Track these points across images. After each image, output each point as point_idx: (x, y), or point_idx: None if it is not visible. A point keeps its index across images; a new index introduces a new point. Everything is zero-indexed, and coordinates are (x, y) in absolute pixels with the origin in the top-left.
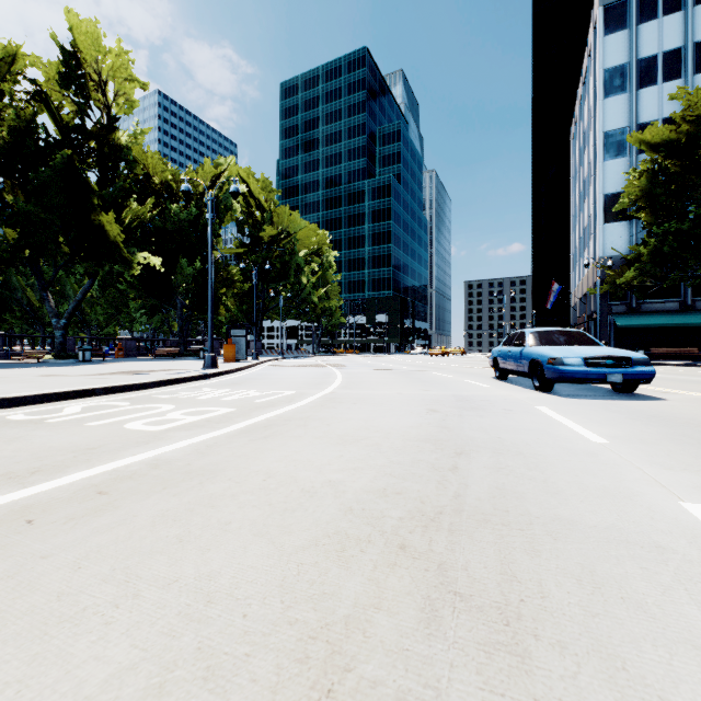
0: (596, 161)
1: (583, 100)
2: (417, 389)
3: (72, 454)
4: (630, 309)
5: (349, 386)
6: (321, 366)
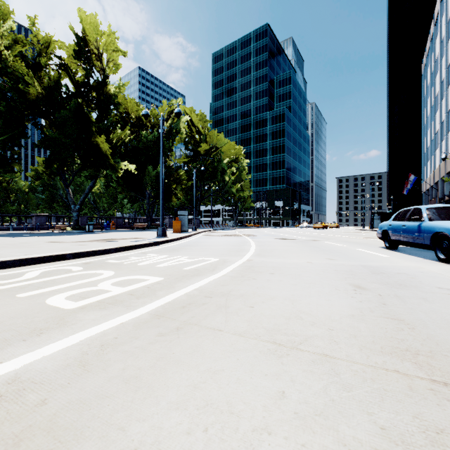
0: (448, 80)
1: (434, 36)
2: (323, 258)
3: None
4: None
5: (263, 253)
6: (238, 236)
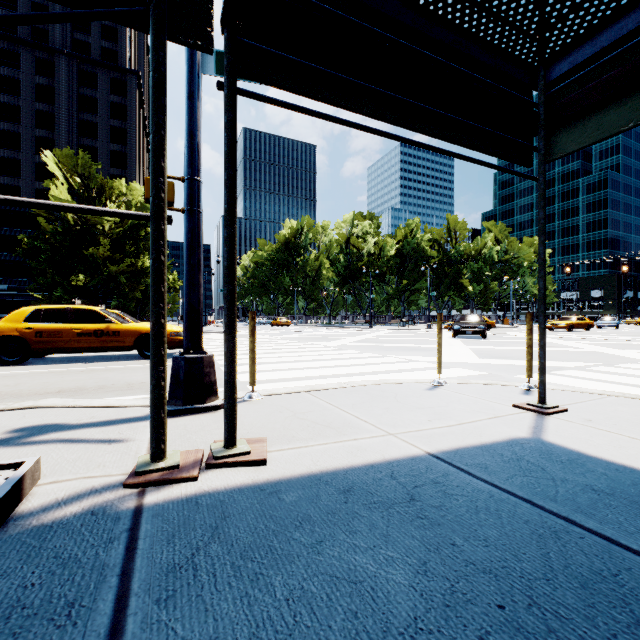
0: None
1: None
2: None
3: None
4: None
5: None
6: None
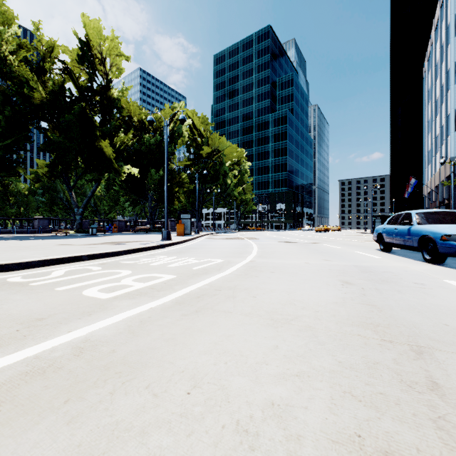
0: (448, 85)
1: (435, 41)
2: (320, 259)
3: (18, 326)
4: None
5: (264, 255)
6: (241, 239)
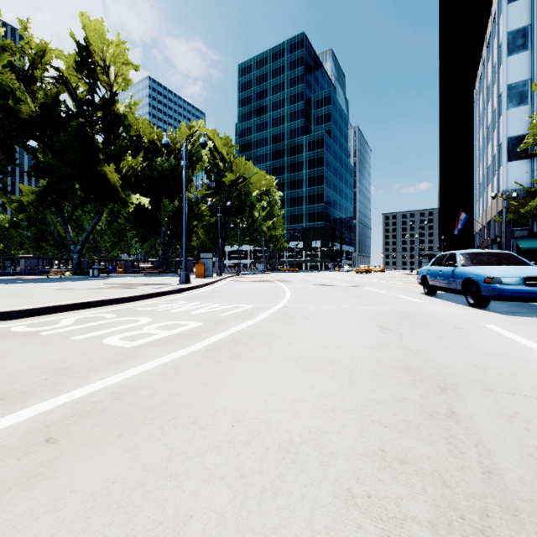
0: (500, 110)
1: (486, 60)
2: (359, 304)
3: (45, 375)
4: (531, 234)
5: (298, 300)
6: (271, 281)
